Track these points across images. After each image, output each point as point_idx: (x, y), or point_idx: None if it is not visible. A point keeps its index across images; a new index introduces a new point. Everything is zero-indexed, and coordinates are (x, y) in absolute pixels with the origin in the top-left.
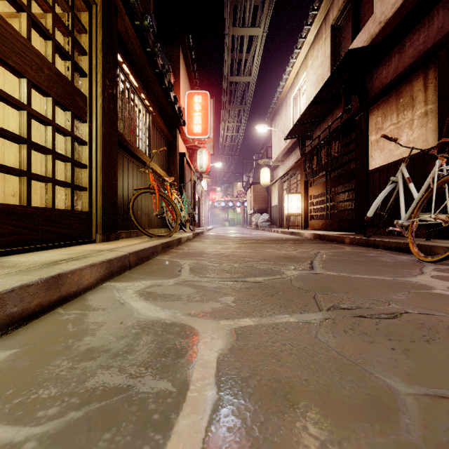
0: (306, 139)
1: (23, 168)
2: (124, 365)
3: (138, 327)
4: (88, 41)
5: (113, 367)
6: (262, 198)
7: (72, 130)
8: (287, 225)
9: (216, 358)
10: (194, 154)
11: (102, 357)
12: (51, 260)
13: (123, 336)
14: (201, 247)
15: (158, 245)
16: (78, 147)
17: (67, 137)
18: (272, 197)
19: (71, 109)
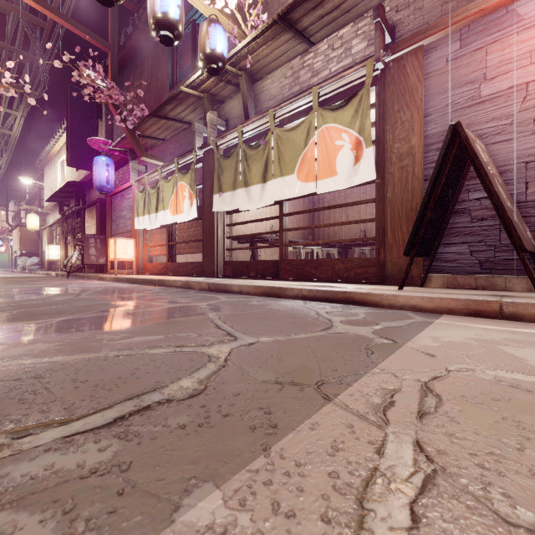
0: (64, 206)
1: None
2: None
3: None
4: None
5: None
6: (32, 241)
7: None
8: (48, 268)
9: None
10: None
11: None
12: None
13: None
14: None
15: None
16: None
17: None
18: (43, 241)
19: None
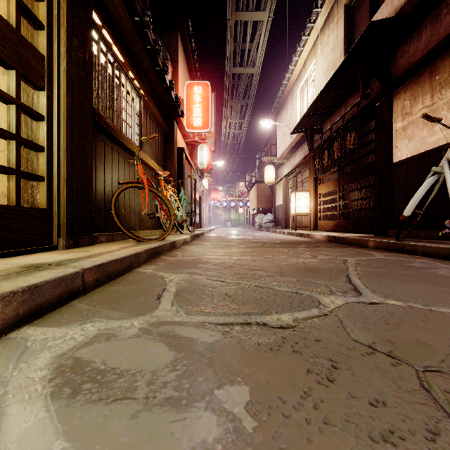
0: (315, 132)
1: None
2: None
3: None
4: None
5: None
6: (266, 198)
7: (17, 96)
8: (295, 226)
9: None
10: (194, 150)
11: None
12: None
13: None
14: (199, 252)
15: (140, 253)
16: (34, 124)
17: (10, 105)
18: (276, 196)
19: (15, 67)
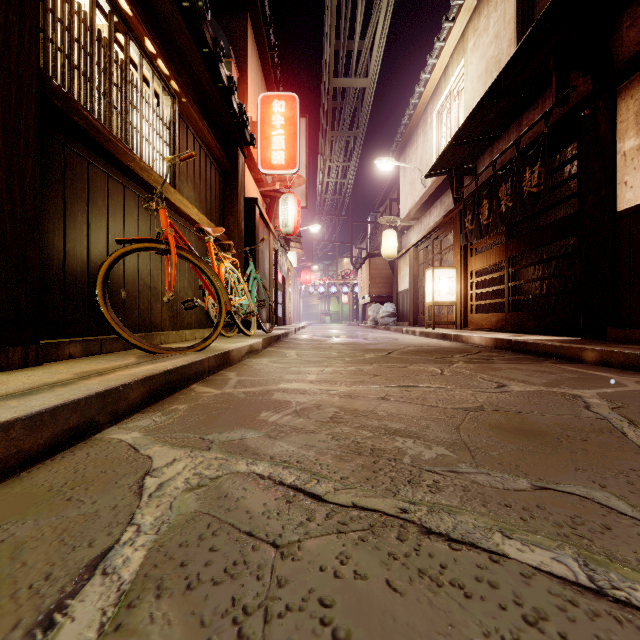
0: (464, 173)
1: None
2: None
3: None
4: None
5: None
6: (384, 279)
7: None
8: (432, 322)
9: None
10: (275, 205)
11: None
12: None
13: None
14: (271, 374)
15: (123, 388)
16: None
17: None
18: (400, 277)
19: None
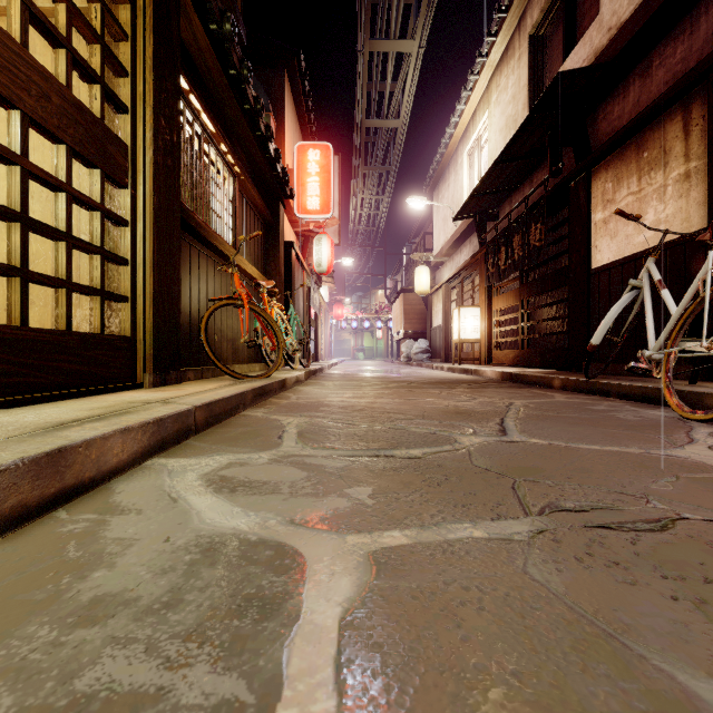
0: (488, 219)
1: (14, 263)
2: (158, 638)
3: (196, 550)
4: (129, 52)
5: (135, 643)
6: (418, 315)
7: (102, 201)
8: (458, 358)
9: (338, 619)
10: (308, 244)
11: (119, 617)
12: (55, 421)
13: (165, 569)
14: (319, 394)
15: (246, 393)
16: (113, 230)
17: (94, 212)
18: (433, 313)
19: (101, 166)
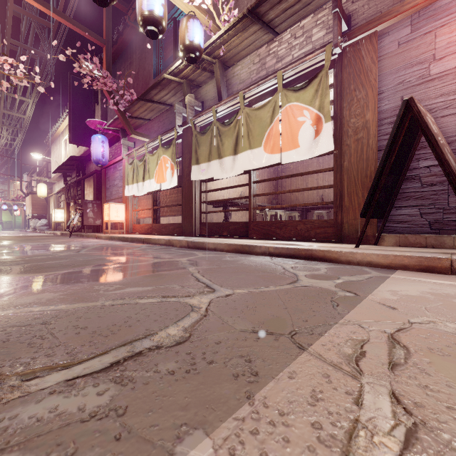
0: (67, 176)
1: None
2: None
3: None
4: None
5: None
6: (41, 206)
7: None
8: (54, 228)
9: None
10: None
11: None
12: None
13: None
14: None
15: None
16: None
17: None
18: (51, 206)
19: None
